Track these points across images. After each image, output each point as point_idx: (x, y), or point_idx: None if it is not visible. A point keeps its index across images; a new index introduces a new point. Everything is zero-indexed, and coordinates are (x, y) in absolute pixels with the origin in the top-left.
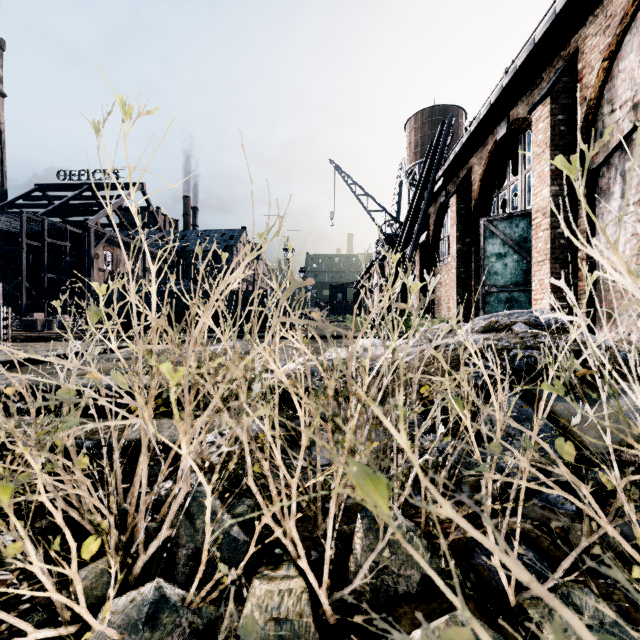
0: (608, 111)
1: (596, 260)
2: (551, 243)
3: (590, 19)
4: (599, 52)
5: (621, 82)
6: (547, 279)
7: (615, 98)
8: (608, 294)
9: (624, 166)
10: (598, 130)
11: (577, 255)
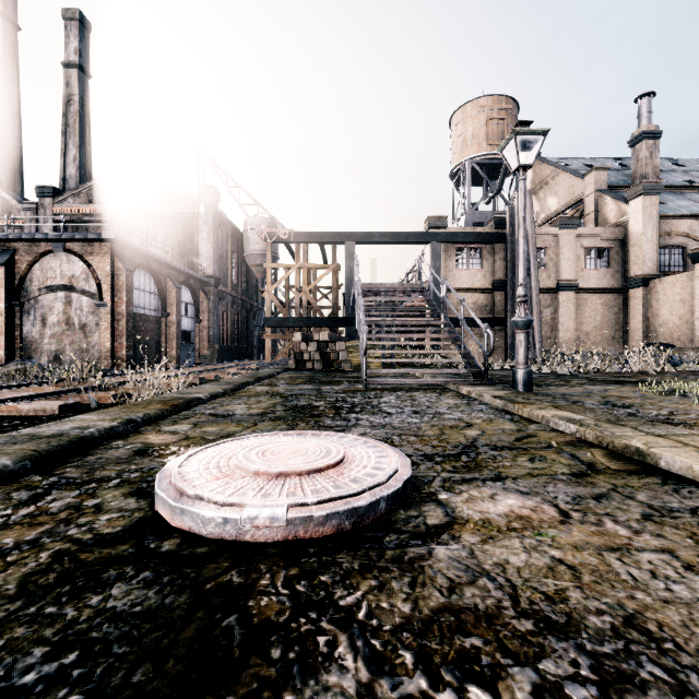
0: (30, 284)
1: (24, 336)
2: (6, 328)
3: (22, 244)
4: (26, 260)
5: (35, 277)
6: (3, 343)
7: (33, 281)
8: (29, 350)
9: (36, 306)
10: (25, 288)
11: (16, 333)
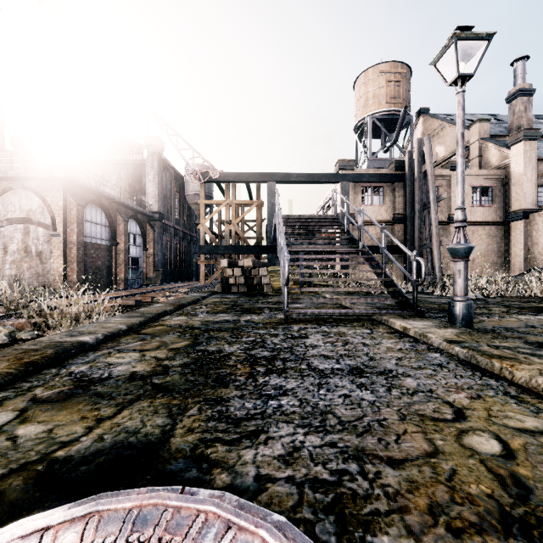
0: None
1: None
2: None
3: None
4: None
5: None
6: None
7: None
8: None
9: None
10: None
11: None
